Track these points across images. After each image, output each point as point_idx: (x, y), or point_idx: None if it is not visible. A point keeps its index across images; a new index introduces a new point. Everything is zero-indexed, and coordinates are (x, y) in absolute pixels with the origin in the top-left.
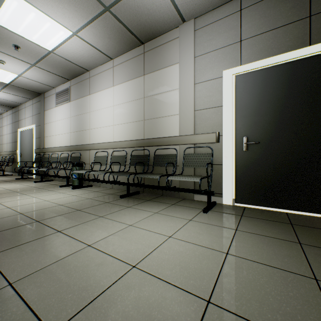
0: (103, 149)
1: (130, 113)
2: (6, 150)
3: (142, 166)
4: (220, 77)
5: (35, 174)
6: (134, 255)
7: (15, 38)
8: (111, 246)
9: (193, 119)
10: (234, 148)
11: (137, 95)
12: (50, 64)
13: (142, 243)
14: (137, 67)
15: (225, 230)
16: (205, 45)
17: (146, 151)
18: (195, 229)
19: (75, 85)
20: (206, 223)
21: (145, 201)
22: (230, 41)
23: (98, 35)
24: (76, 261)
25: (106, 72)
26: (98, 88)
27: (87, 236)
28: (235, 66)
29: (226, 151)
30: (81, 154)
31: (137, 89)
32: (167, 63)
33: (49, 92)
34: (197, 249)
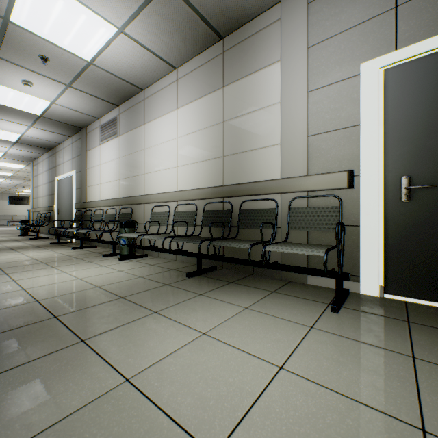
0: (163, 202)
1: (202, 146)
2: (42, 206)
3: (220, 227)
4: (356, 75)
5: (74, 237)
6: (212, 417)
7: (41, 45)
8: (167, 384)
9: (306, 150)
10: (383, 196)
11: (213, 118)
12: (91, 83)
13: (228, 382)
14: (213, 76)
15: (391, 358)
16: (327, 24)
17: (227, 204)
18: (328, 350)
19: (125, 111)
20: (344, 338)
21: (226, 285)
22: (376, 10)
23: (155, 30)
24: (96, 423)
25: (167, 89)
26: (155, 113)
27: (127, 355)
28: (385, 54)
29: (368, 203)
30: (133, 210)
31: (213, 109)
32: (260, 63)
33: (93, 125)
34: (348, 408)
